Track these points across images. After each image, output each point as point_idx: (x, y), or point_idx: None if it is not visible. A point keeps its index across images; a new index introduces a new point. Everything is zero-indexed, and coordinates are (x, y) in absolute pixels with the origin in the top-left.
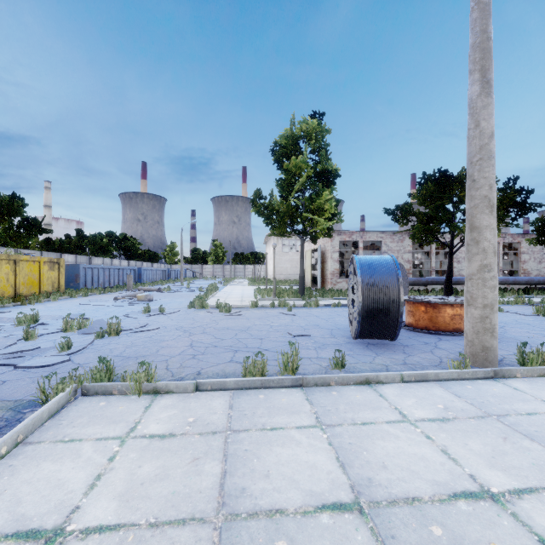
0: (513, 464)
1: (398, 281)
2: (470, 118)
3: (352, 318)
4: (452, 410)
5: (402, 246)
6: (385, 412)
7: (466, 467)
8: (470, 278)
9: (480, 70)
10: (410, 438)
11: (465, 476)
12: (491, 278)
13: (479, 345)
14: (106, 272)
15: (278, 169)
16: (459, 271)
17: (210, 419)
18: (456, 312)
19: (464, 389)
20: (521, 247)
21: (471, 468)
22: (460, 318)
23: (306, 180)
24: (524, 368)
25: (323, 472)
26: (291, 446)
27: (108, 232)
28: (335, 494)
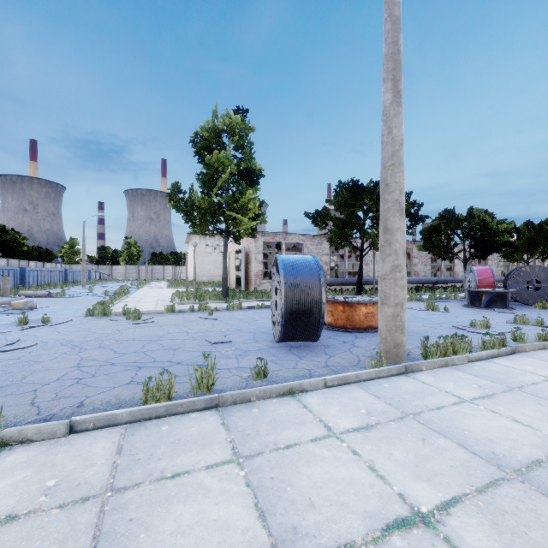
0: (435, 470)
1: (320, 281)
2: (384, 125)
3: (276, 321)
4: (374, 415)
5: (321, 249)
6: (310, 427)
7: (394, 485)
8: (384, 278)
9: (392, 79)
10: (337, 458)
11: (395, 497)
12: (402, 278)
13: (391, 342)
14: None
15: (199, 162)
16: (367, 272)
17: (84, 476)
18: (369, 311)
19: (382, 388)
20: (413, 252)
21: (399, 485)
22: (372, 315)
23: (229, 176)
24: (428, 361)
25: (237, 532)
26: (197, 499)
27: None
28: None
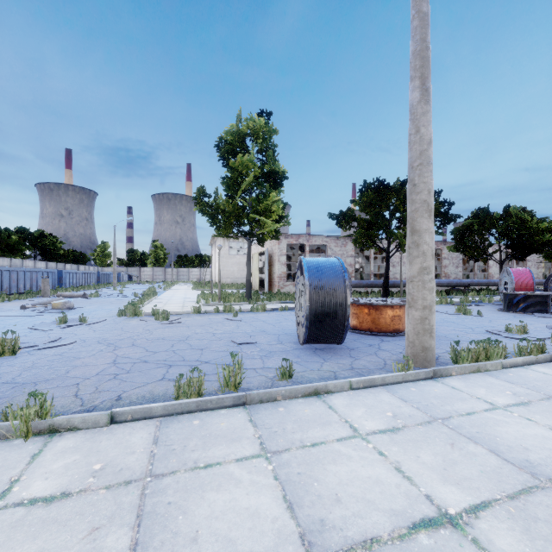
0: (464, 475)
1: (345, 284)
2: (411, 124)
3: (300, 323)
4: (401, 418)
5: (345, 250)
6: (335, 427)
7: (421, 487)
8: (411, 280)
9: (420, 77)
10: (363, 458)
11: (422, 498)
12: (430, 281)
13: (419, 346)
14: (12, 275)
15: (223, 166)
16: (394, 274)
17: (125, 462)
18: (395, 314)
19: (409, 392)
20: (443, 253)
21: (426, 487)
22: (399, 318)
23: (253, 179)
24: (458, 366)
25: (267, 520)
26: (229, 488)
27: (19, 228)
28: (281, 551)
